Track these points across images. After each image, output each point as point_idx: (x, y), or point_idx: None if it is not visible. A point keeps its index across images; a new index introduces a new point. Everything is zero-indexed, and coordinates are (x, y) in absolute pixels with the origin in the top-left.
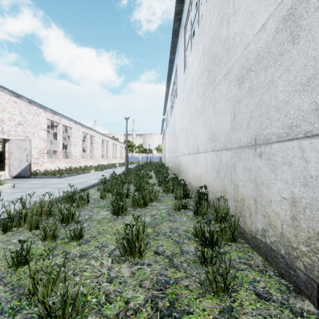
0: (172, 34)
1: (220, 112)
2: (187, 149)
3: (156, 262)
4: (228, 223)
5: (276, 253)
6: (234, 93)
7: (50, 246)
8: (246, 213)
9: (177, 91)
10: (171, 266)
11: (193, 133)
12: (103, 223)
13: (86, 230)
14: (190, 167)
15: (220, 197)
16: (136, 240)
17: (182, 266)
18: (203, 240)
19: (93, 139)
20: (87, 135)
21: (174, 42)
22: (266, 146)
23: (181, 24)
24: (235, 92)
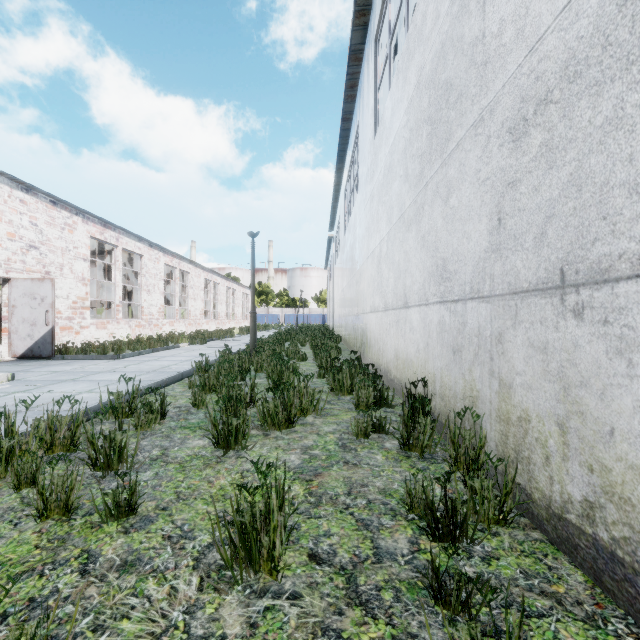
0: (348, 57)
1: (460, 213)
2: (380, 299)
3: (313, 589)
4: (491, 479)
5: (631, 571)
6: (498, 165)
7: (52, 537)
8: (534, 453)
9: (359, 178)
10: (353, 601)
11: (395, 265)
12: (191, 470)
13: (150, 489)
14: (388, 338)
15: (462, 409)
16: (262, 529)
17: (380, 601)
18: (429, 523)
19: (187, 279)
20: (174, 270)
21: (352, 75)
22: (598, 288)
23: (367, 36)
24: (502, 163)
